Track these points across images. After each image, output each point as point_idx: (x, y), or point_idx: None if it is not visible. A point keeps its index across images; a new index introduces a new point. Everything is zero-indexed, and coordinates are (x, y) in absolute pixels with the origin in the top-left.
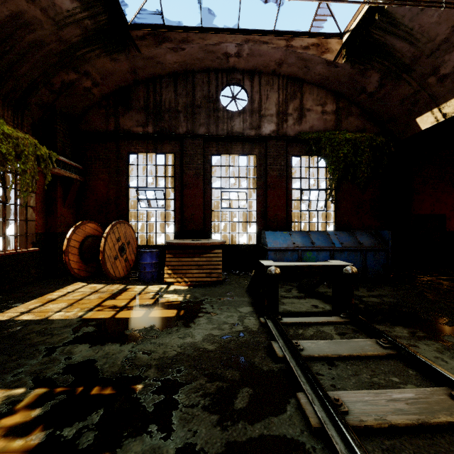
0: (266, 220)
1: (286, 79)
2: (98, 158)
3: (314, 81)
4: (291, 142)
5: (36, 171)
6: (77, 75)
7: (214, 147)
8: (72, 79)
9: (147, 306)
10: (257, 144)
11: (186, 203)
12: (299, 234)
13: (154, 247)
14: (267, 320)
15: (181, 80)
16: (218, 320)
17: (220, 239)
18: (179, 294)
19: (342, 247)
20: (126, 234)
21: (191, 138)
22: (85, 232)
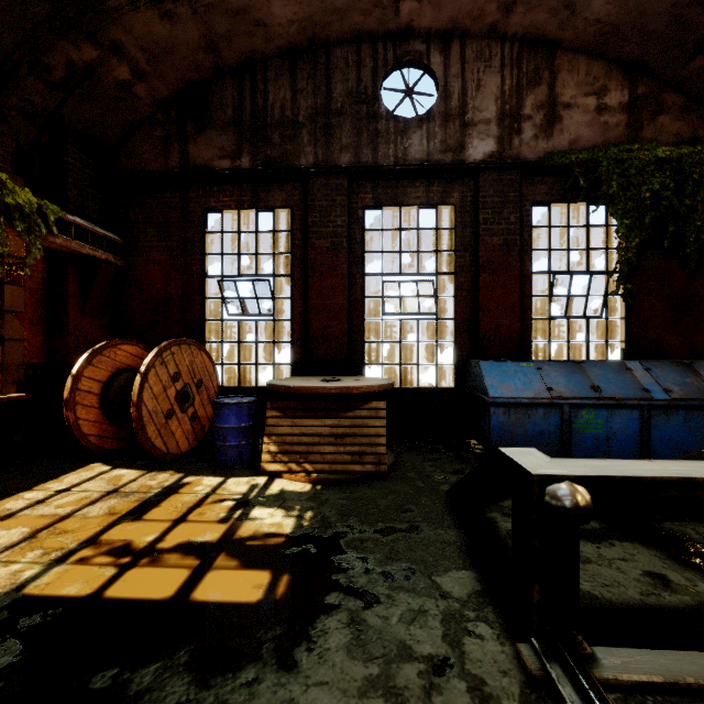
0: (476, 337)
1: (519, 44)
2: (149, 222)
3: (582, 41)
4: (530, 176)
5: (1, 236)
6: (98, 51)
7: (369, 192)
8: (89, 59)
9: (200, 552)
10: (456, 182)
11: (314, 305)
12: (557, 368)
13: (253, 391)
14: (550, 671)
15: (305, 63)
16: (384, 637)
17: (382, 376)
18: (288, 510)
19: (671, 399)
20: (194, 366)
21: (322, 175)
22: (115, 362)
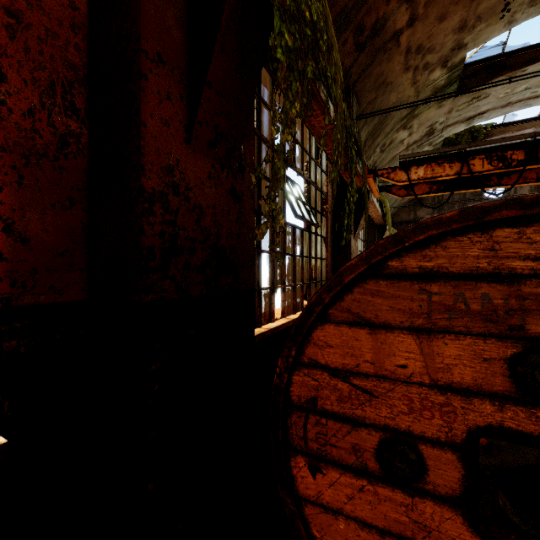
0: None
1: None
2: None
3: None
4: None
5: None
6: (405, 199)
7: None
8: (403, 201)
9: None
10: None
11: None
12: None
13: None
14: None
15: None
16: None
17: None
18: None
19: None
20: None
21: None
22: None
